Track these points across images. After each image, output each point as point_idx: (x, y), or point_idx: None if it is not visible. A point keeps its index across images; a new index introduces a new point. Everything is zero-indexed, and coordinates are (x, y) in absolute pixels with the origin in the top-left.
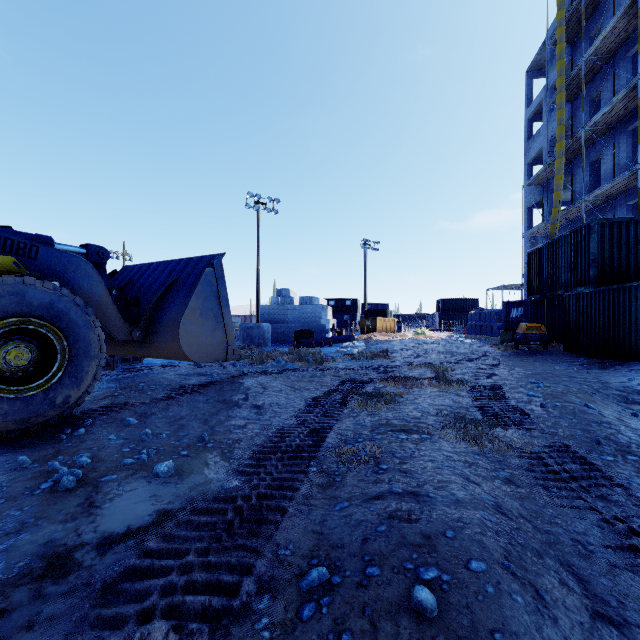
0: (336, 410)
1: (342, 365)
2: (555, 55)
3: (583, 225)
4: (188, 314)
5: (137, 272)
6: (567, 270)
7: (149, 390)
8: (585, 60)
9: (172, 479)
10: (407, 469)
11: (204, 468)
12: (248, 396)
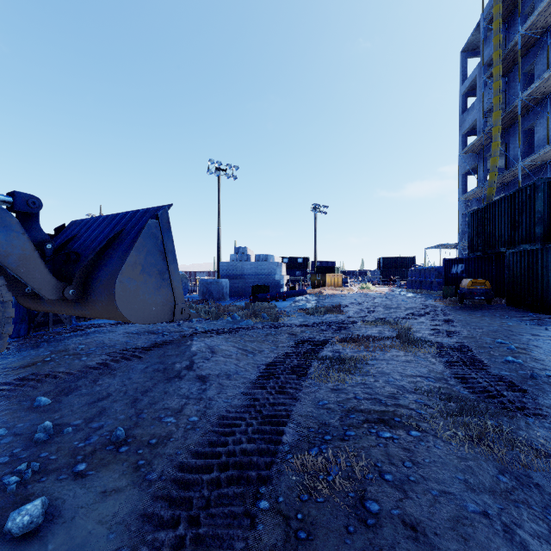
0: (293, 383)
1: (297, 321)
2: (487, 36)
3: (528, 184)
4: (126, 270)
5: (83, 226)
6: (510, 228)
7: (85, 354)
8: (521, 35)
9: (33, 538)
10: (413, 517)
11: (96, 506)
12: (193, 363)
